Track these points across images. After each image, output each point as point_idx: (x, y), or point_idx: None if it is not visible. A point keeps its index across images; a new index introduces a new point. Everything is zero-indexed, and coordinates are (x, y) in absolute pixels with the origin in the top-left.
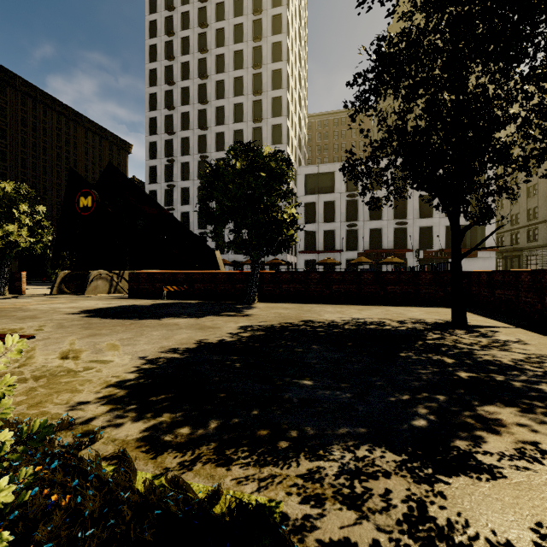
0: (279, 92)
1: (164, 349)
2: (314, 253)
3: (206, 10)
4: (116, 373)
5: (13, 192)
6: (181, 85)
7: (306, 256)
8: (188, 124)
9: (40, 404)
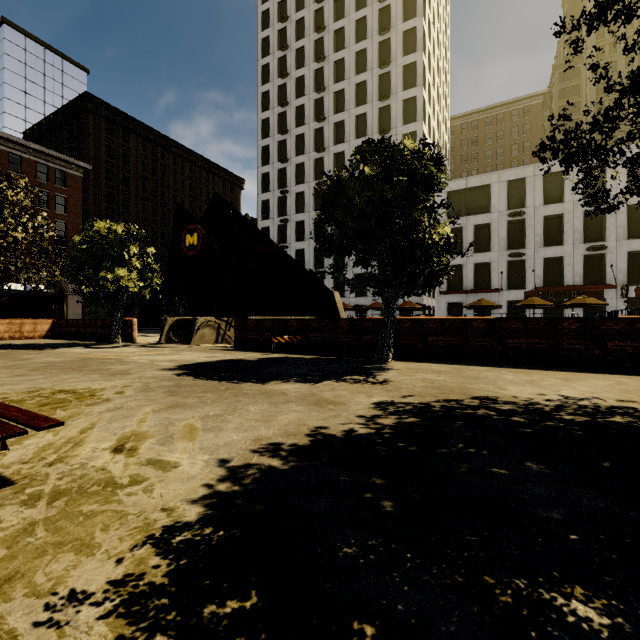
0: (412, 92)
1: (259, 445)
2: (460, 293)
3: (323, 11)
4: (172, 499)
5: (124, 234)
6: (295, 103)
7: (449, 298)
8: (303, 148)
9: (7, 585)
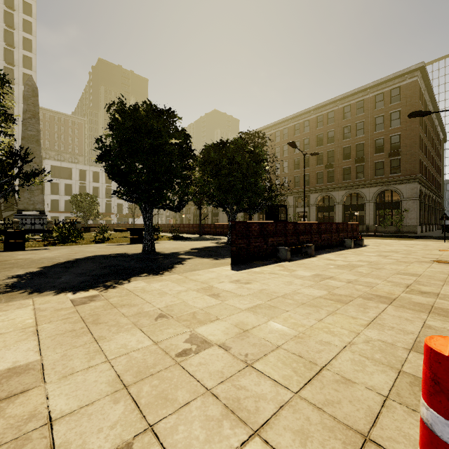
0: None
1: None
2: (60, 213)
3: None
4: None
5: None
6: None
7: (52, 214)
8: None
9: None
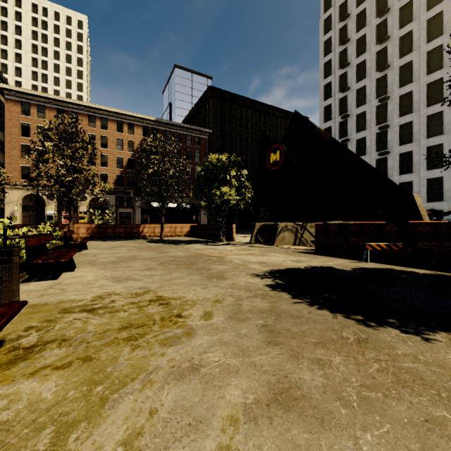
0: None
1: None
2: None
3: None
4: None
5: (226, 161)
6: (356, 37)
7: None
8: (363, 73)
9: None
